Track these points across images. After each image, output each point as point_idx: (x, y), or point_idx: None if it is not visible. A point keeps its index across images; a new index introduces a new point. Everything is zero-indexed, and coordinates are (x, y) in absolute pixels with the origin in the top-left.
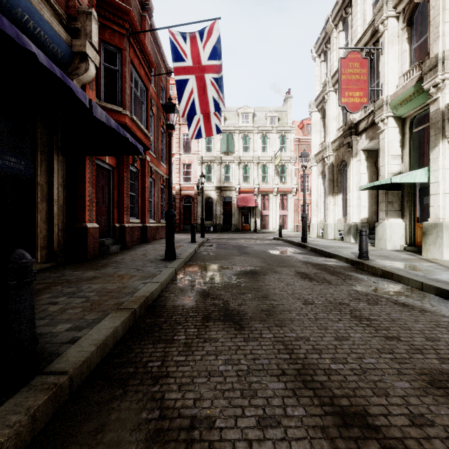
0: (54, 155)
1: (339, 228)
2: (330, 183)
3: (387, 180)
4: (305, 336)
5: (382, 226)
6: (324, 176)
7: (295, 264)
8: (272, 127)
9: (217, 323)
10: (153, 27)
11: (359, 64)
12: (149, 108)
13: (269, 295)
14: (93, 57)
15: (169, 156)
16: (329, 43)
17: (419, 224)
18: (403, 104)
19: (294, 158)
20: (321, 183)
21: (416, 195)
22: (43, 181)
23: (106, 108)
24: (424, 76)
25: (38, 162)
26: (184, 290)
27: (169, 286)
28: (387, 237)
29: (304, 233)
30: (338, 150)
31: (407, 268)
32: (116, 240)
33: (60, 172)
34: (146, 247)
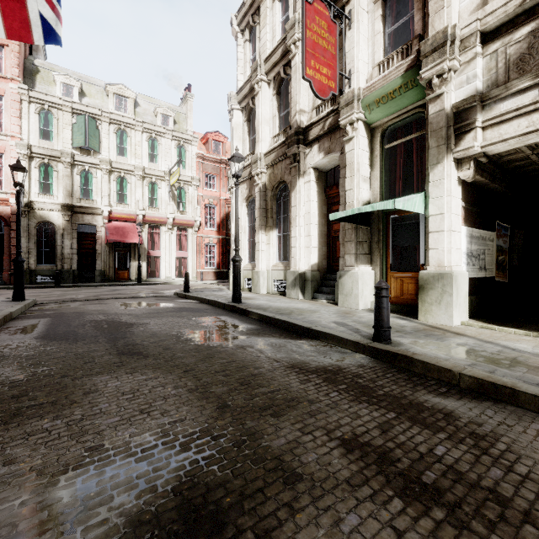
0: None
1: (276, 277)
2: (262, 212)
3: (388, 204)
4: None
5: (350, 275)
6: (250, 203)
7: (289, 387)
8: (166, 129)
9: None
10: None
11: (327, 25)
12: None
13: None
14: None
15: None
16: (258, 14)
17: (393, 273)
18: (382, 104)
19: (197, 180)
20: (246, 213)
21: (389, 234)
22: None
23: None
24: (422, 60)
25: None
26: None
27: None
28: (359, 292)
29: (238, 288)
30: (274, 166)
31: (482, 360)
32: None
33: None
34: None
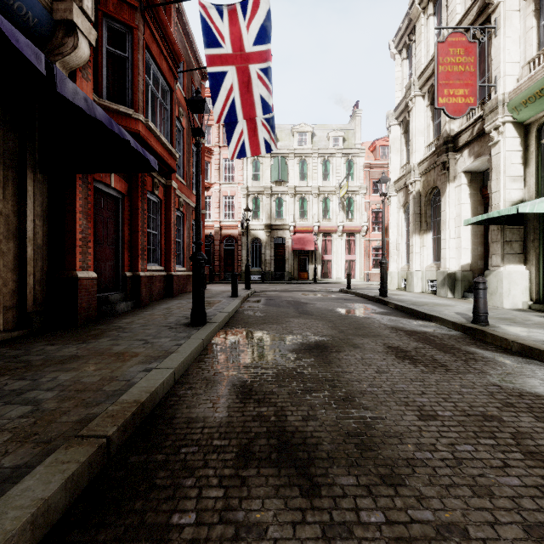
0: (27, 172)
1: (429, 277)
2: (415, 218)
3: (511, 209)
4: (455, 520)
5: (495, 275)
6: (407, 209)
7: (381, 332)
8: (336, 149)
9: (265, 470)
10: (182, 13)
11: (463, 50)
12: (174, 116)
13: (353, 396)
14: (86, 31)
15: (196, 175)
16: (414, 33)
17: None
18: (529, 103)
19: (364, 188)
20: (403, 218)
21: None
22: (10, 210)
23: (109, 109)
24: None
25: (1, 181)
26: (212, 381)
27: (189, 373)
28: (504, 291)
29: (384, 285)
30: (427, 174)
31: None
32: (127, 294)
33: (38, 197)
34: (169, 303)
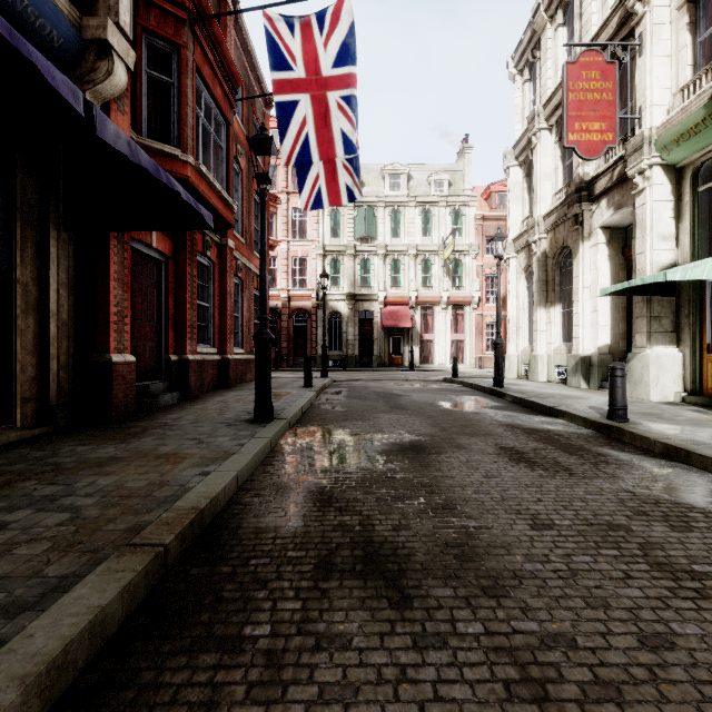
0: (50, 229)
1: (558, 362)
2: (540, 286)
3: (658, 276)
4: (563, 631)
5: (640, 359)
6: (529, 275)
7: (493, 430)
8: (439, 196)
9: (349, 582)
10: (240, 22)
11: (600, 73)
12: (231, 156)
13: (454, 503)
14: (123, 52)
15: (261, 233)
16: (538, 48)
17: (710, 355)
18: (682, 142)
19: (475, 247)
20: (525, 286)
21: (704, 304)
22: (29, 277)
23: (151, 149)
24: None
25: (18, 241)
26: (283, 487)
27: (254, 478)
28: (651, 379)
29: (499, 372)
30: (556, 229)
31: (711, 440)
32: (172, 384)
33: (63, 261)
34: (225, 395)
